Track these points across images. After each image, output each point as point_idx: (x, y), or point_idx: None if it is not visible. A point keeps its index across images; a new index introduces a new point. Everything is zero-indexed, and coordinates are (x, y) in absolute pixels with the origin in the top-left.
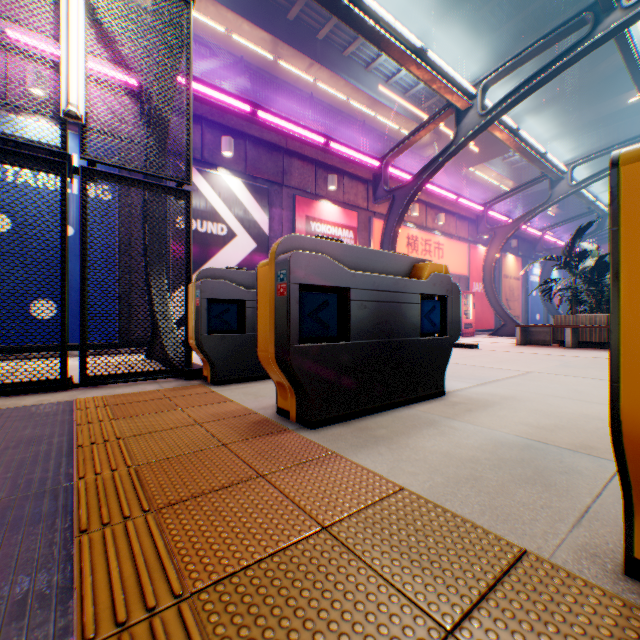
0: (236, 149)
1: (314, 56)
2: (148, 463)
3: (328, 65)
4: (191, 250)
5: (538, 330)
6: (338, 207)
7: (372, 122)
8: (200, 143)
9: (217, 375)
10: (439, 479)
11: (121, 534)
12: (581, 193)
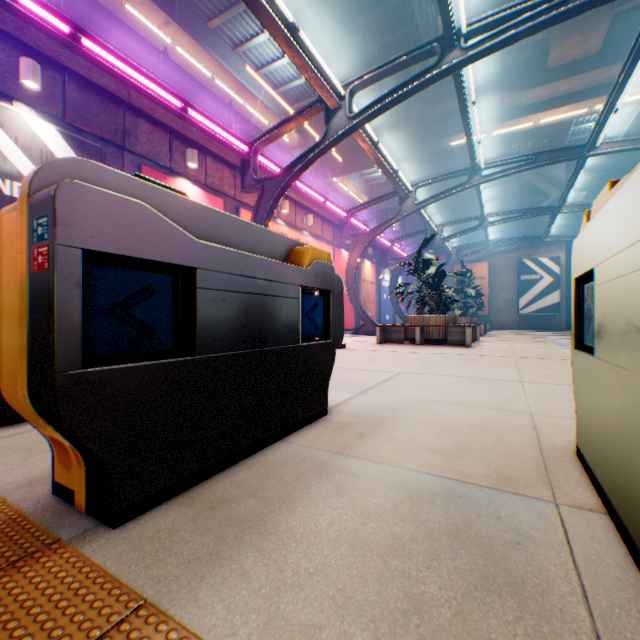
0: (48, 83)
1: (172, 13)
2: None
3: (190, 30)
4: None
5: (394, 329)
6: (200, 189)
7: (241, 110)
8: None
9: None
10: (361, 635)
11: None
12: (421, 212)
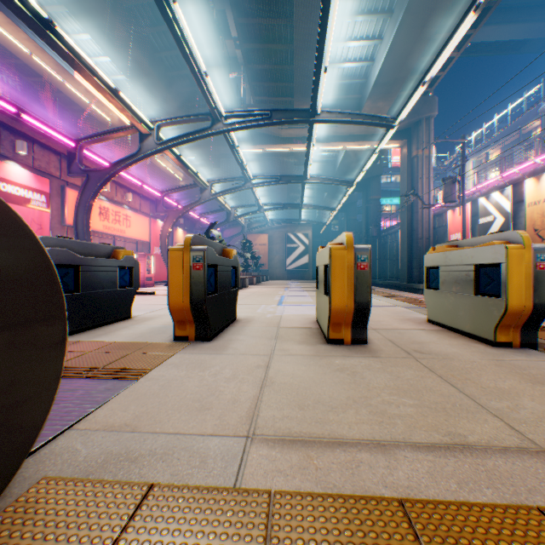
0: None
1: None
2: None
3: (6, 10)
4: None
5: None
6: (29, 171)
7: (61, 86)
8: None
9: None
10: (130, 338)
11: None
12: (218, 199)
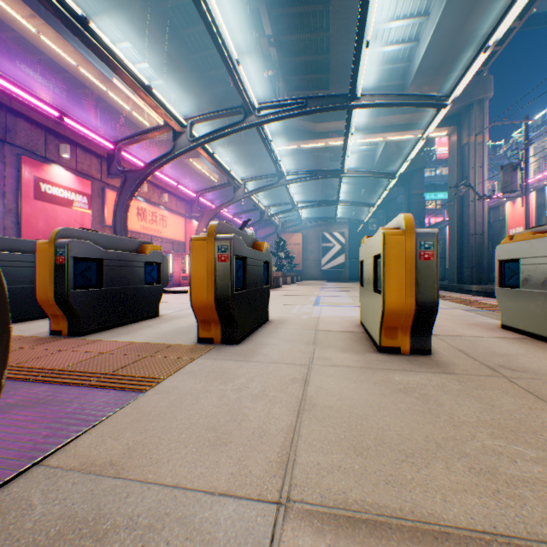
0: None
1: (38, 9)
2: None
3: (56, 26)
4: None
5: None
6: (72, 174)
7: (105, 95)
8: None
9: None
10: (151, 338)
11: None
12: (251, 198)
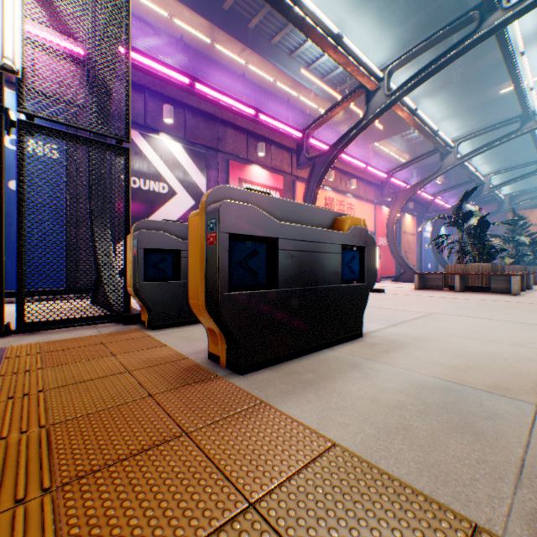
0: (176, 117)
1: (246, 42)
2: (64, 421)
3: (258, 50)
4: (130, 203)
5: (433, 277)
6: (267, 171)
7: (295, 101)
8: (143, 110)
9: (154, 320)
10: (370, 430)
11: (4, 528)
12: (464, 165)
